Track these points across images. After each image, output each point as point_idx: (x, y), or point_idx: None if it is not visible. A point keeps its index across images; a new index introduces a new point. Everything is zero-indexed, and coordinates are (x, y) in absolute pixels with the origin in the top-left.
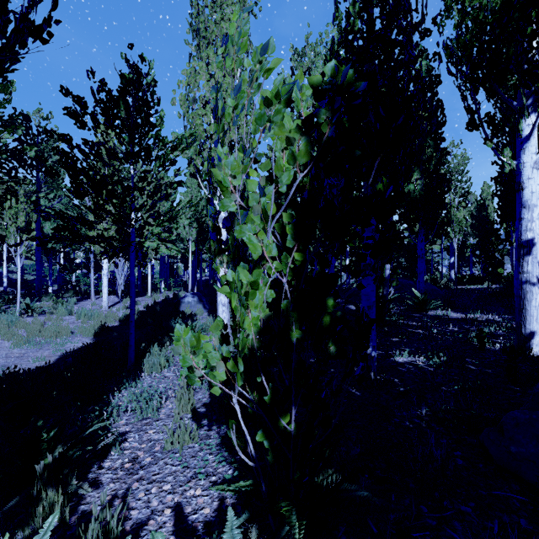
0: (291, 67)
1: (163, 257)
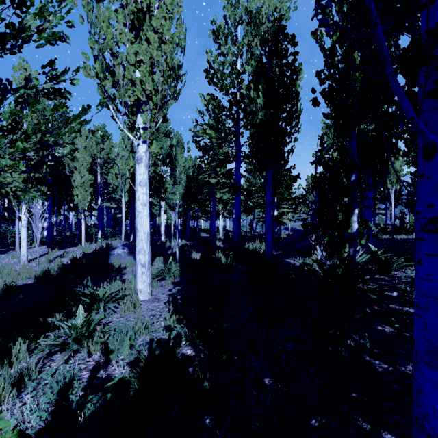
0: (224, 16)
1: (101, 208)
